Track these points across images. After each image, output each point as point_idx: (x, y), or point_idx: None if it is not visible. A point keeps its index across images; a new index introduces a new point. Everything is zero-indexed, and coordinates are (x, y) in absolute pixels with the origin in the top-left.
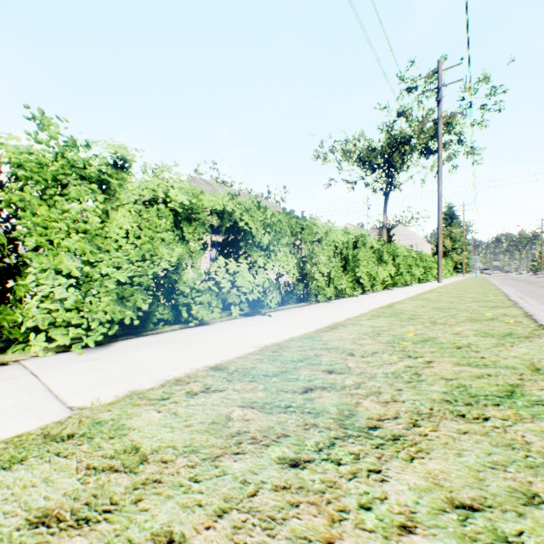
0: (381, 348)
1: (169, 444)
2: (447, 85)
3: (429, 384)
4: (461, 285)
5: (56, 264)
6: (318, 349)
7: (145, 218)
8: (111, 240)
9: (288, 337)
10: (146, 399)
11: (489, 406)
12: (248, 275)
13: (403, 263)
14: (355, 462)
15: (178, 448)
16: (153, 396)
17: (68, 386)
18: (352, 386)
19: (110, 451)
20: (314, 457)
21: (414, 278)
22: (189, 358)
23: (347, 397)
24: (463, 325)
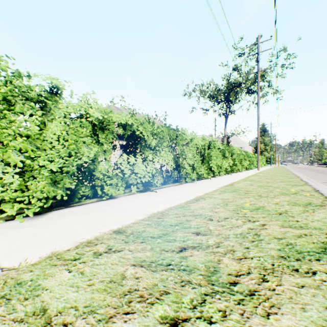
0: (229, 214)
1: (72, 305)
2: (263, 51)
3: (267, 243)
4: (271, 171)
5: (5, 159)
6: (188, 216)
7: (71, 127)
8: (47, 142)
9: (168, 207)
10: (62, 259)
11: (313, 261)
12: (142, 166)
13: (237, 158)
14: (223, 320)
15: (79, 309)
16: (68, 257)
17: (6, 248)
18: (213, 245)
19: (21, 314)
20: (189, 316)
21: (243, 167)
22: (99, 223)
23: (211, 255)
24: (279, 198)
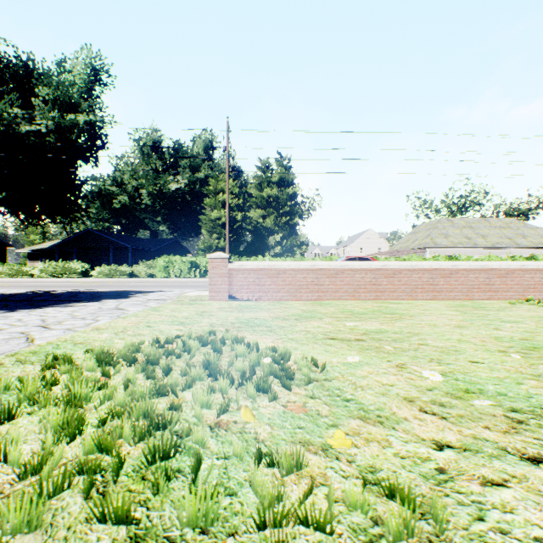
0: None
1: None
2: None
3: None
4: None
5: None
6: None
7: None
8: None
9: None
10: None
11: None
12: None
13: None
14: None
15: None
16: None
17: None
18: None
19: None
20: None
21: None
22: None
23: None
24: None
